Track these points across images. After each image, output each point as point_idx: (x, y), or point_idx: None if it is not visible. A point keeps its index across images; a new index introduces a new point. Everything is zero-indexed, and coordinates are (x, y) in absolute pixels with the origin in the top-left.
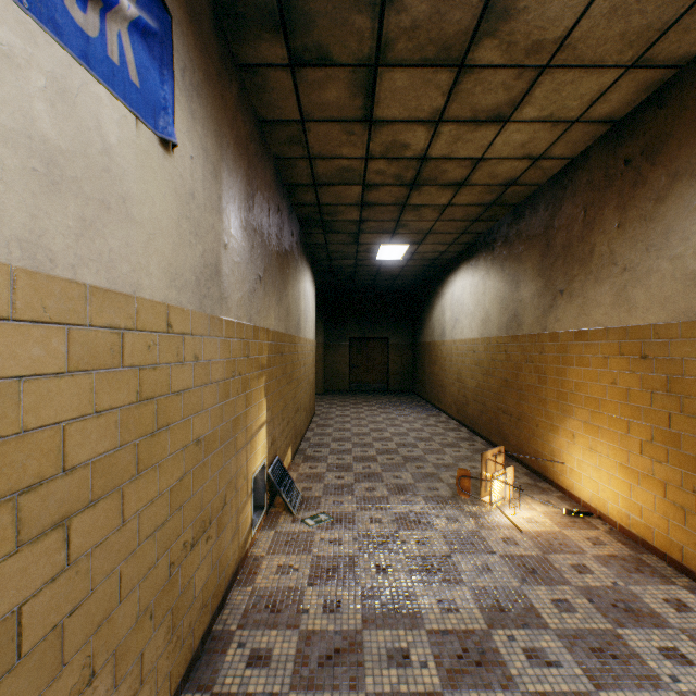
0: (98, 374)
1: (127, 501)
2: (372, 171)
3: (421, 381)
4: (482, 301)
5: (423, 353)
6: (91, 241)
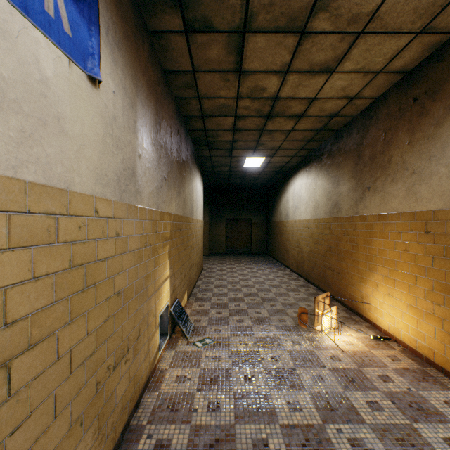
0: (36, 249)
1: (61, 342)
2: (241, 107)
3: (273, 247)
4: (313, 194)
5: (274, 229)
6: (30, 148)
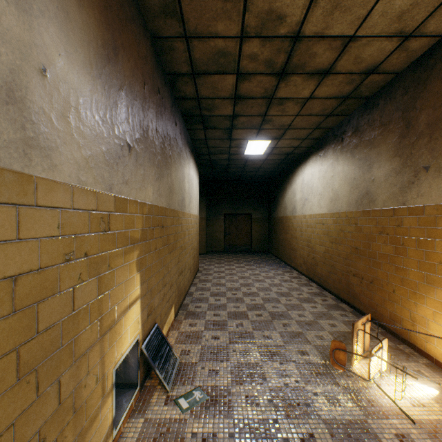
0: None
1: None
2: (246, 55)
3: (275, 244)
4: (331, 183)
5: (277, 225)
6: None
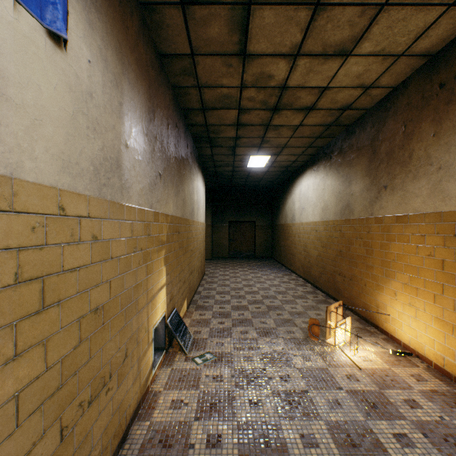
0: None
1: None
2: (245, 98)
3: (277, 250)
4: (322, 195)
5: (279, 232)
6: None
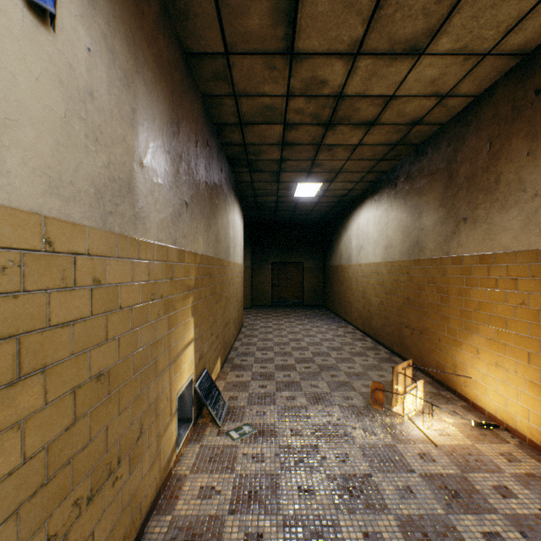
0: None
1: None
2: (292, 109)
3: (330, 297)
4: (385, 230)
5: (332, 275)
6: None
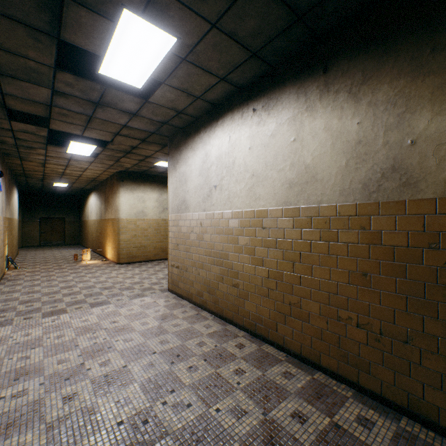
0: None
1: None
2: (47, 171)
3: (82, 238)
4: (97, 207)
5: (83, 225)
6: None
